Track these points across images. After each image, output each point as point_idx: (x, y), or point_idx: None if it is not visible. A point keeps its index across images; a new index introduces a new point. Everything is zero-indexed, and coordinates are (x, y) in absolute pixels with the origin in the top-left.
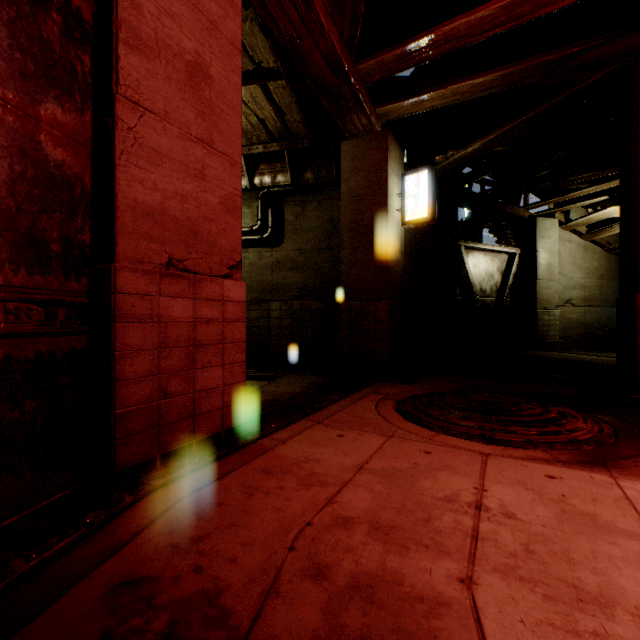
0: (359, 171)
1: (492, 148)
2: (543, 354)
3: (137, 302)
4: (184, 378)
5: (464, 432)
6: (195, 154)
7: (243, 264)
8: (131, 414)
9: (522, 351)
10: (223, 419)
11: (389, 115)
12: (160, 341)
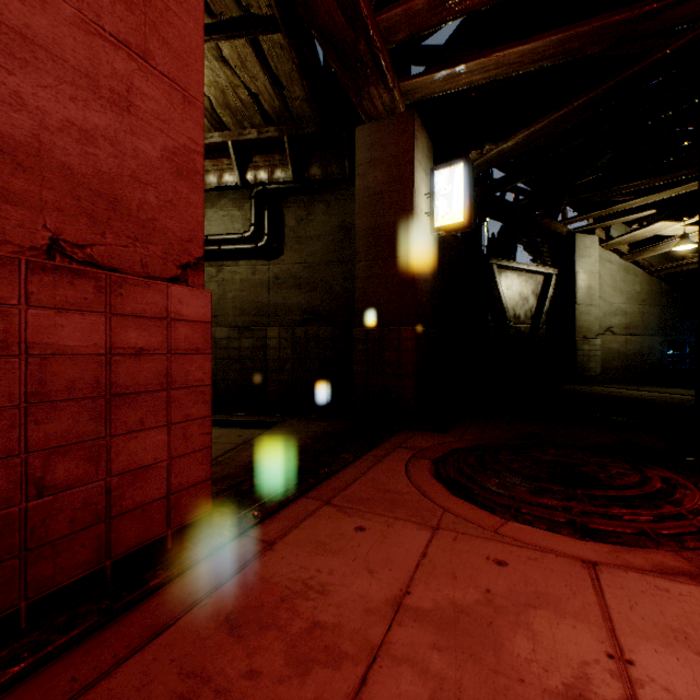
0: (378, 163)
1: (538, 142)
2: (586, 389)
3: None
4: (86, 455)
5: (542, 517)
6: (112, 64)
7: (232, 280)
8: None
9: (561, 386)
10: (168, 514)
11: (416, 93)
12: (28, 391)
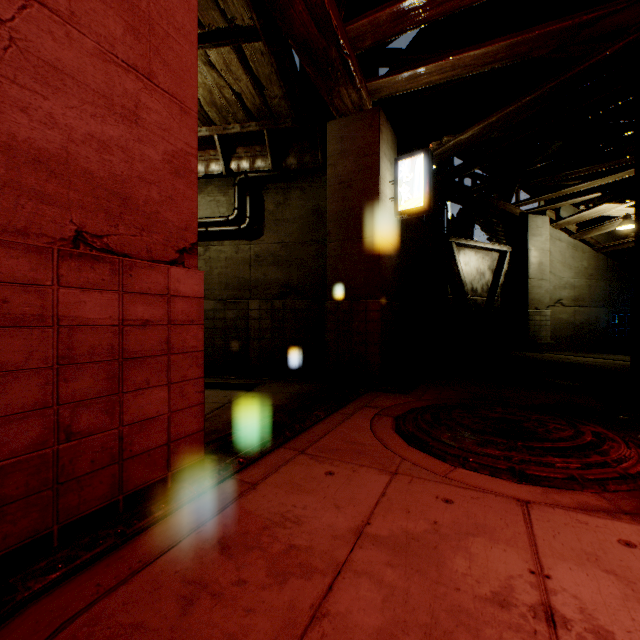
0: (348, 154)
1: (491, 134)
2: (536, 356)
3: (13, 295)
4: (103, 407)
5: (486, 464)
6: (124, 85)
7: (218, 258)
8: (1, 473)
9: (514, 353)
10: (169, 459)
11: (381, 91)
12: (59, 355)
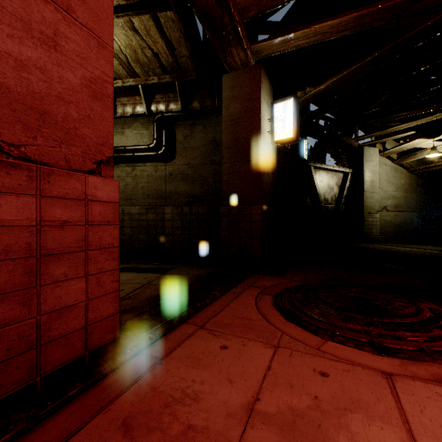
0: (237, 99)
1: (341, 85)
2: (370, 246)
3: None
4: (20, 300)
5: (350, 337)
6: (42, 14)
7: (142, 176)
8: None
9: (354, 244)
10: (86, 340)
11: (262, 52)
12: None
